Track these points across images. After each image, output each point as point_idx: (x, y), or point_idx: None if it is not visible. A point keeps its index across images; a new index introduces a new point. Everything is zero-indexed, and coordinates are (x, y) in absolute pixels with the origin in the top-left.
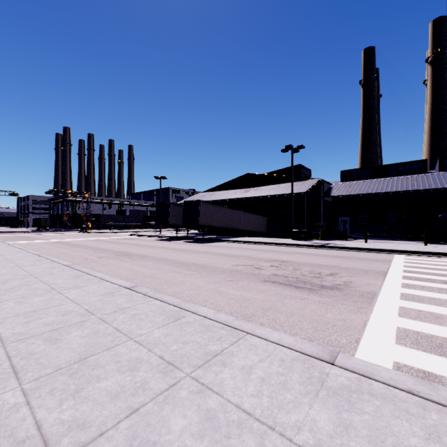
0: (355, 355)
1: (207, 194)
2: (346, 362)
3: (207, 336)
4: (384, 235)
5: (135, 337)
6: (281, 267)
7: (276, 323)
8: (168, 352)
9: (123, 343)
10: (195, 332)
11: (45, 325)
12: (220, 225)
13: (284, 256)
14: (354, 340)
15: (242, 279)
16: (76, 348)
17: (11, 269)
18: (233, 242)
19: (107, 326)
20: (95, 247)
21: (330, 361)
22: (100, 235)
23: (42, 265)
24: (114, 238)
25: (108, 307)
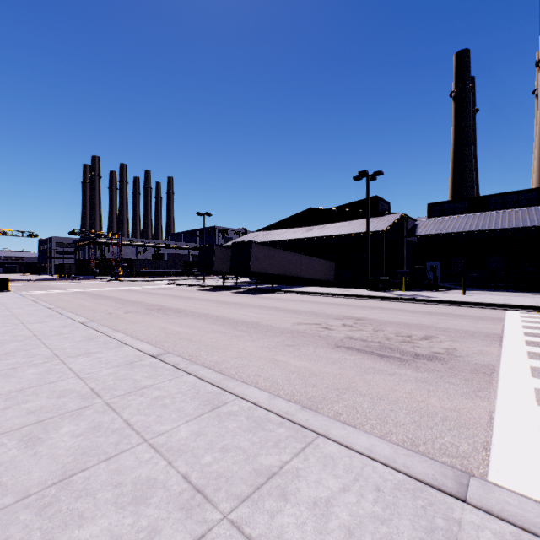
0: (489, 474)
1: (261, 234)
2: (487, 499)
3: (257, 438)
4: (486, 285)
5: (152, 438)
6: (357, 327)
7: (359, 413)
8: (197, 467)
9: (131, 449)
10: (241, 431)
11: (28, 413)
12: (276, 272)
13: (359, 312)
14: (480, 446)
15: (306, 343)
16: (61, 455)
17: (12, 328)
18: (293, 293)
19: (115, 417)
20: (123, 299)
21: (459, 495)
22: (132, 284)
23: (52, 322)
24: (148, 288)
25: (122, 385)
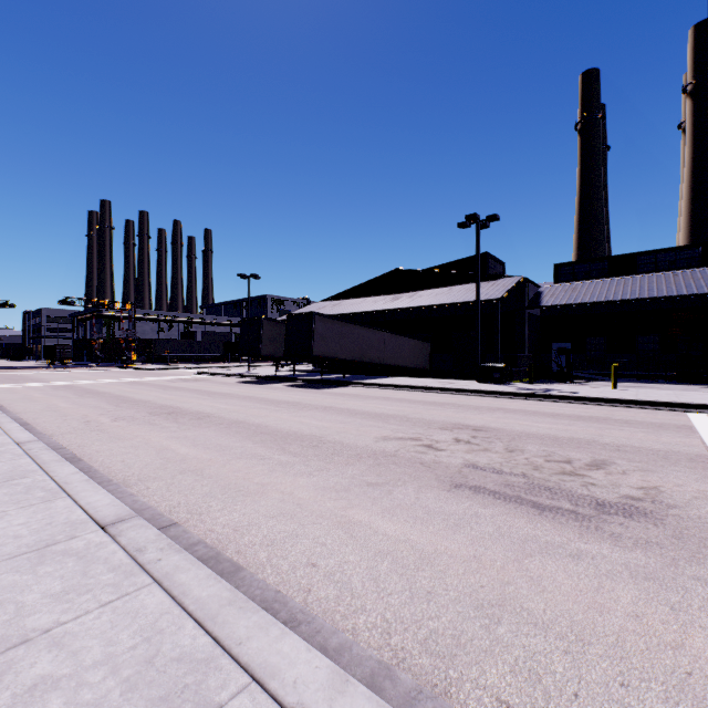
0: None
1: (329, 304)
2: None
3: None
4: (635, 374)
5: None
6: (479, 445)
7: (552, 702)
8: None
9: None
10: None
11: None
12: (350, 357)
13: (475, 417)
14: None
15: (402, 478)
16: None
17: None
18: (374, 387)
19: None
20: (122, 397)
21: None
22: (147, 374)
23: None
24: (167, 379)
25: None
